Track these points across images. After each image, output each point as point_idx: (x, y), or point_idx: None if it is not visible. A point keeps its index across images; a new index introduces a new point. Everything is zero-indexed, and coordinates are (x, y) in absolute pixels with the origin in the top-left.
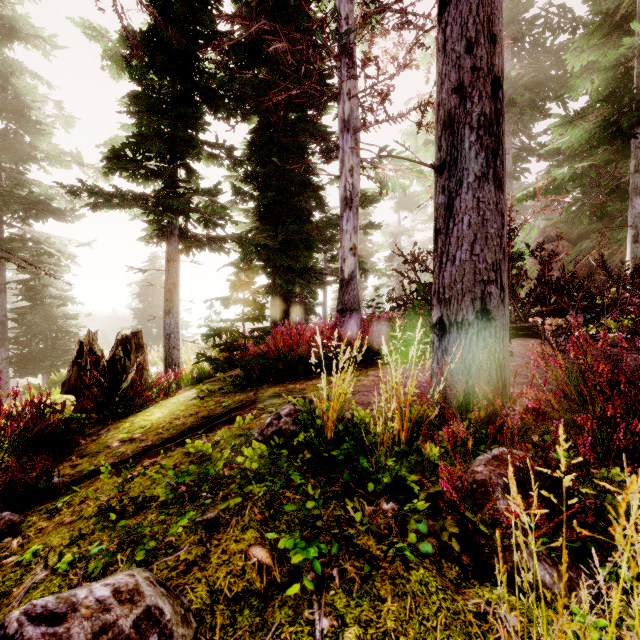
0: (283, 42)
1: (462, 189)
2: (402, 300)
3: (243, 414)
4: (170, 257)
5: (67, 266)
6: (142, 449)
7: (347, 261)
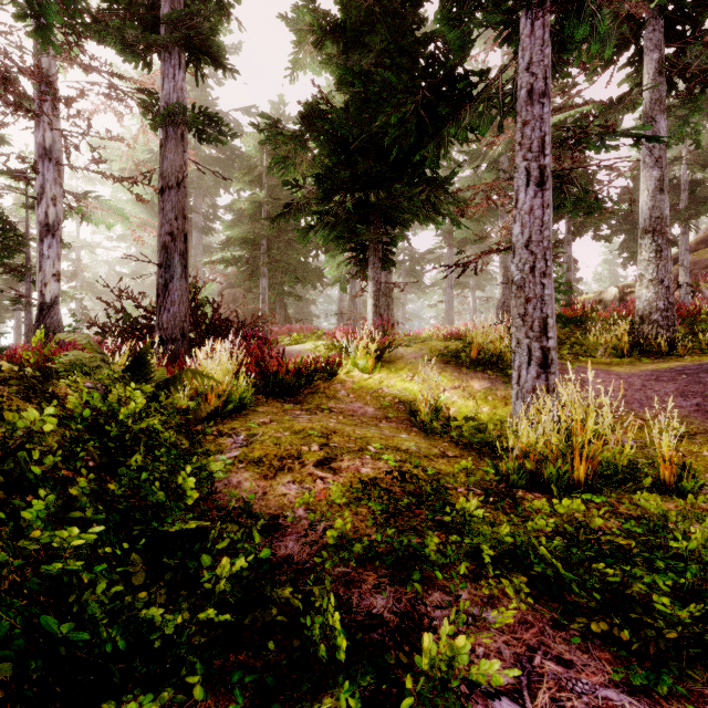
0: None
1: (172, 280)
2: (108, 327)
3: None
4: None
5: None
6: None
7: (50, 286)
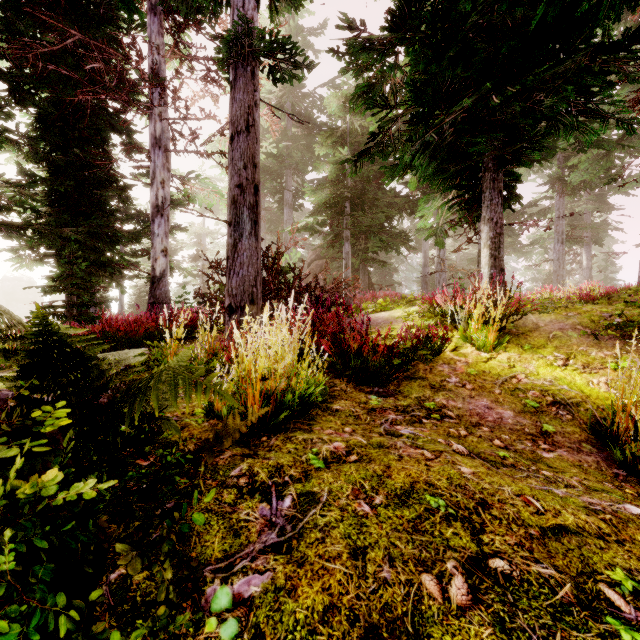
0: (100, 63)
1: (241, 238)
2: (208, 297)
3: None
4: None
5: None
6: None
7: (159, 261)
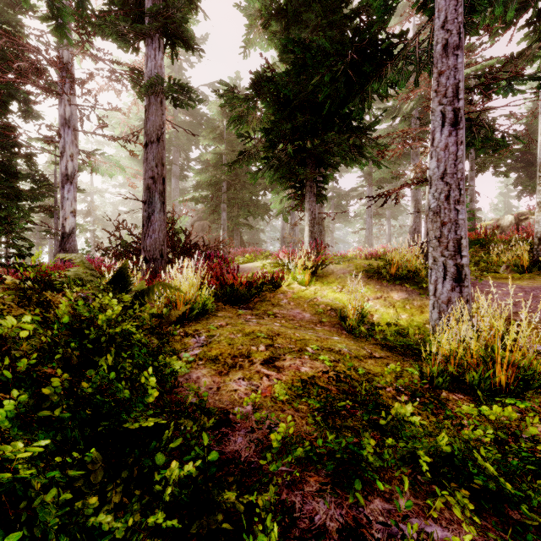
0: (24, 62)
1: (153, 213)
2: (110, 250)
3: None
4: None
5: None
6: None
7: (68, 220)
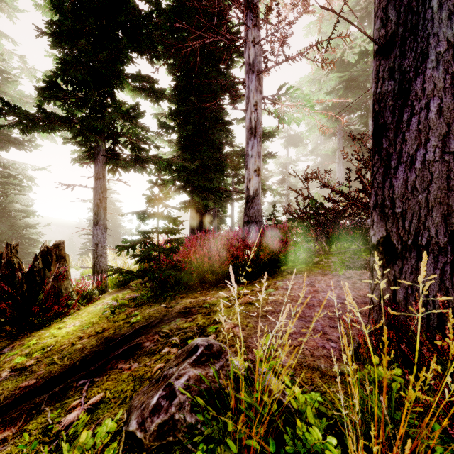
0: None
1: (427, 64)
2: (297, 213)
3: (145, 342)
4: (97, 176)
5: (28, 186)
6: (13, 398)
7: (252, 181)
